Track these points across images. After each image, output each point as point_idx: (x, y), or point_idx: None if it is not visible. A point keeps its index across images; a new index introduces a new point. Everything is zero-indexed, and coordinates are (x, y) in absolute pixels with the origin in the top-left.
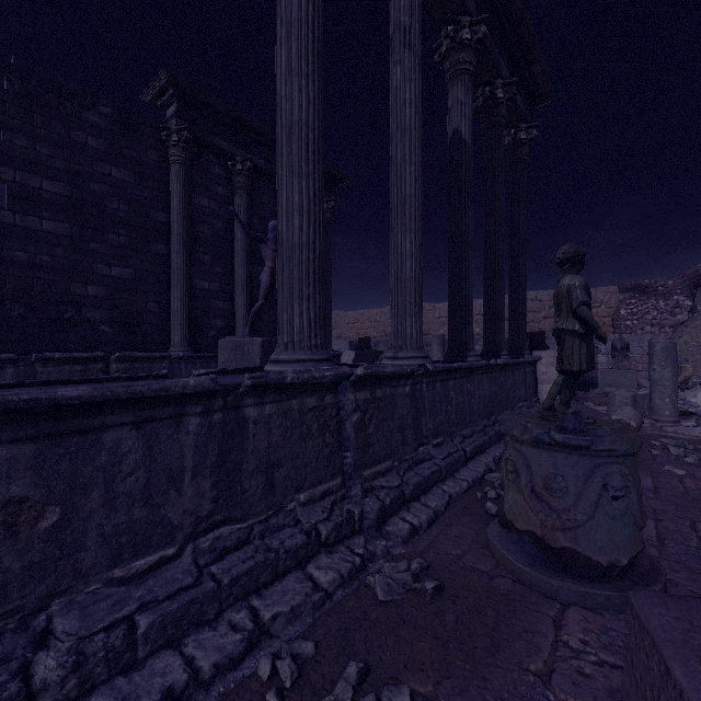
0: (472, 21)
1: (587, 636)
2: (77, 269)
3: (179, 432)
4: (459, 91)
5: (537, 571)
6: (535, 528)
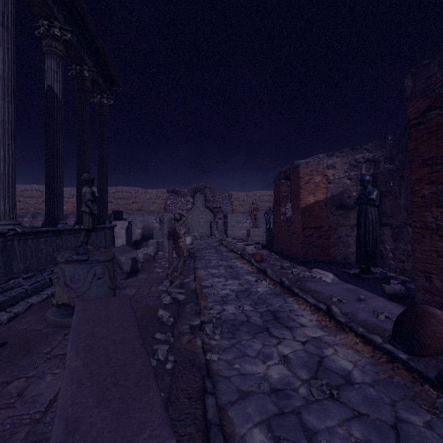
0: (62, 27)
1: None
2: None
3: None
4: (53, 63)
5: (65, 318)
6: (66, 300)
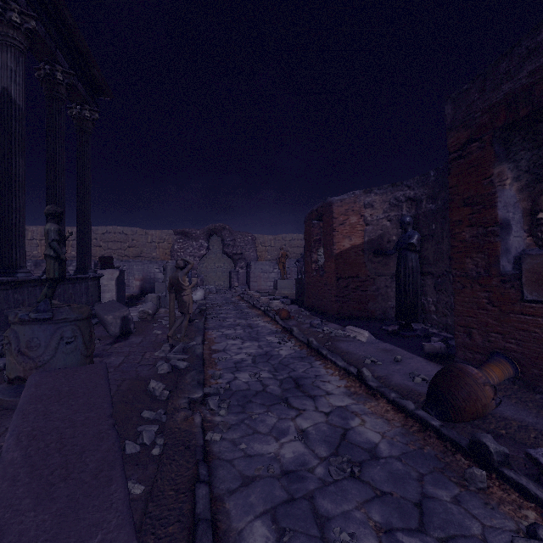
0: (22, 11)
1: None
2: None
3: None
4: (9, 59)
5: (18, 397)
6: (20, 373)
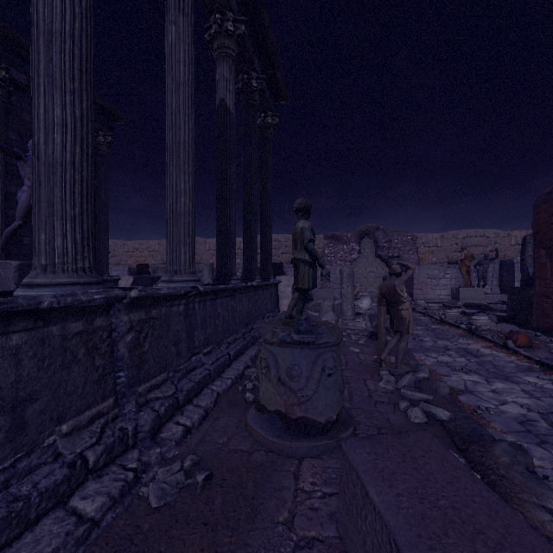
0: (235, 18)
1: (315, 478)
2: None
3: None
4: (225, 69)
5: (282, 439)
6: (281, 407)
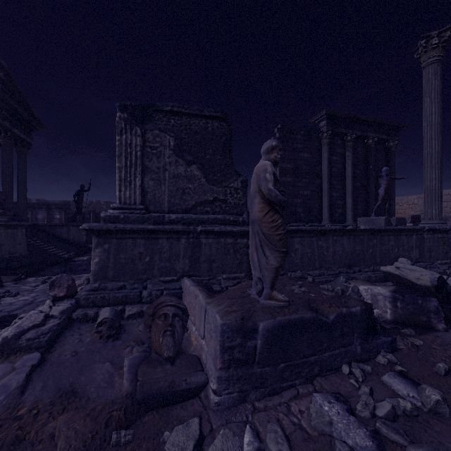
0: None
1: None
2: (294, 194)
3: (412, 238)
4: None
5: None
6: None
